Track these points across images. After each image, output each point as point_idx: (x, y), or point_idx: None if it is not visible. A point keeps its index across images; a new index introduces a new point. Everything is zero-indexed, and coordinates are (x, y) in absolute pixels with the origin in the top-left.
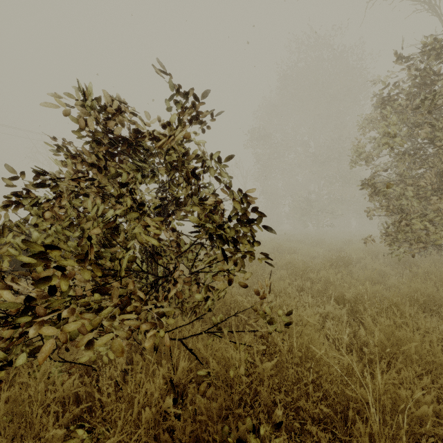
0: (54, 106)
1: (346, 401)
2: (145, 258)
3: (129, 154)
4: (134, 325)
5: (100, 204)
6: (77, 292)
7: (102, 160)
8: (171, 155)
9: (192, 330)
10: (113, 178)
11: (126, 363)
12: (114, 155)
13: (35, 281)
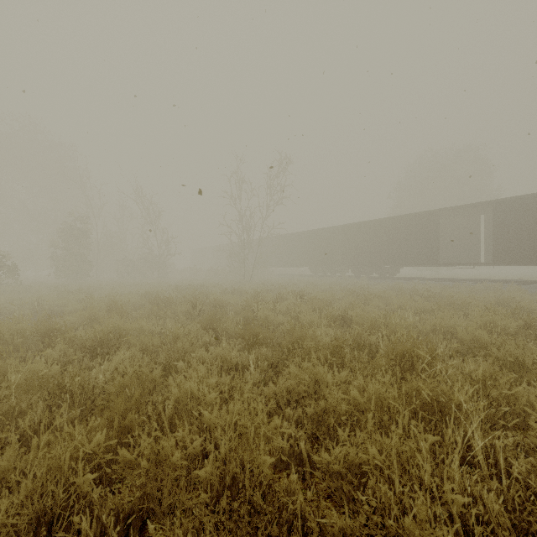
0: None
1: None
2: None
3: None
4: None
5: None
6: None
7: None
8: None
9: None
10: None
11: None
12: None
13: None
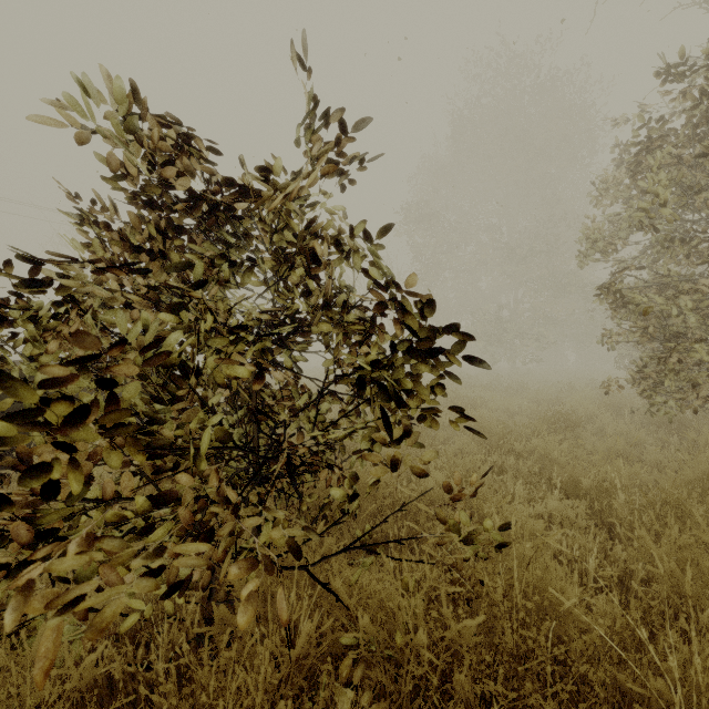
0: (57, 124)
1: (619, 696)
2: (236, 419)
3: (205, 229)
4: (215, 554)
5: (148, 320)
6: (105, 491)
7: (156, 240)
8: (282, 233)
9: (320, 551)
10: (175, 271)
11: (201, 608)
12: (179, 232)
13: (23, 469)
